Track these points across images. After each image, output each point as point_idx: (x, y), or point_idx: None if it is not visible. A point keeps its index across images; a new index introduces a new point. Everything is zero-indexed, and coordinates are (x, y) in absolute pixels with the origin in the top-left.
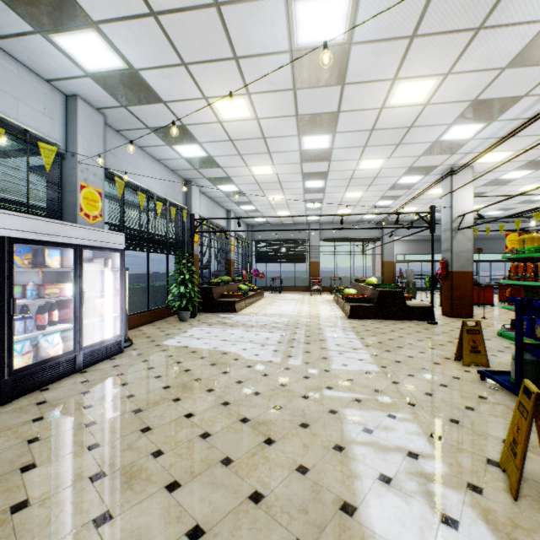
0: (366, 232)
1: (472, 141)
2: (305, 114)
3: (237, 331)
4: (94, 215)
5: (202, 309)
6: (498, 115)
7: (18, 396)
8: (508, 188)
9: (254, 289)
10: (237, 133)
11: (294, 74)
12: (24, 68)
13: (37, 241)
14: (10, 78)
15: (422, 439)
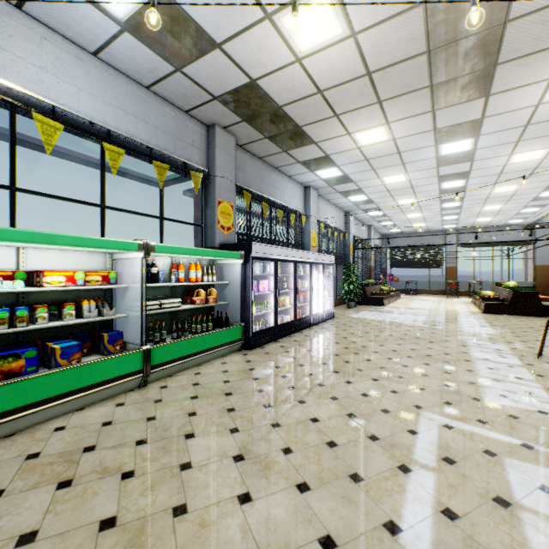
0: (513, 236)
1: None
2: (444, 174)
3: (392, 314)
4: (314, 246)
5: (357, 302)
6: None
7: (312, 325)
8: None
9: (393, 290)
10: (393, 187)
11: (438, 163)
12: (295, 182)
13: (316, 263)
14: (292, 189)
15: (506, 348)
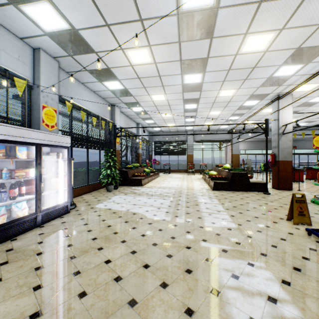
0: (222, 136)
1: (294, 77)
2: (186, 59)
3: (142, 198)
4: (51, 125)
5: (121, 183)
6: (312, 58)
7: None
8: (313, 108)
9: (153, 171)
10: (142, 73)
11: (180, 31)
12: (5, 30)
13: (9, 141)
14: None
15: (276, 284)
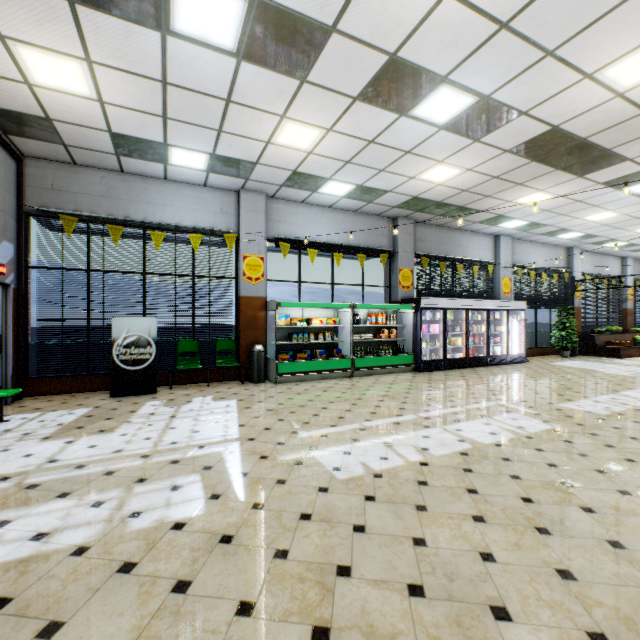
0: None
1: None
2: None
3: (610, 365)
4: (507, 292)
5: (582, 352)
6: None
7: (490, 365)
8: None
9: None
10: (609, 222)
11: None
12: (481, 234)
13: (495, 309)
14: (477, 242)
15: None
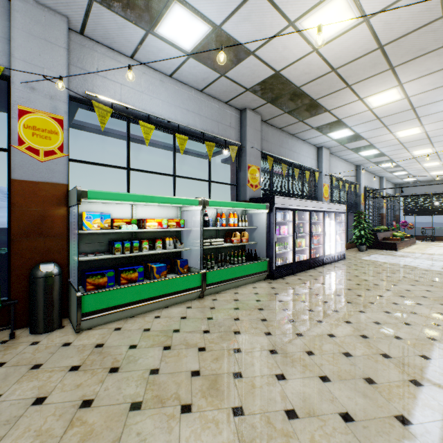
0: None
1: None
2: None
3: (406, 258)
4: (326, 197)
5: (368, 246)
6: None
7: (325, 264)
8: None
9: (407, 236)
10: (407, 140)
11: None
12: (309, 144)
13: (328, 211)
14: (306, 150)
15: None
